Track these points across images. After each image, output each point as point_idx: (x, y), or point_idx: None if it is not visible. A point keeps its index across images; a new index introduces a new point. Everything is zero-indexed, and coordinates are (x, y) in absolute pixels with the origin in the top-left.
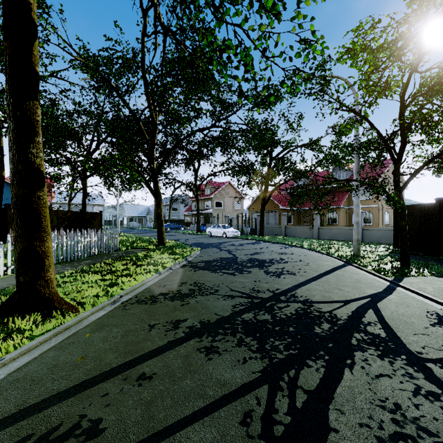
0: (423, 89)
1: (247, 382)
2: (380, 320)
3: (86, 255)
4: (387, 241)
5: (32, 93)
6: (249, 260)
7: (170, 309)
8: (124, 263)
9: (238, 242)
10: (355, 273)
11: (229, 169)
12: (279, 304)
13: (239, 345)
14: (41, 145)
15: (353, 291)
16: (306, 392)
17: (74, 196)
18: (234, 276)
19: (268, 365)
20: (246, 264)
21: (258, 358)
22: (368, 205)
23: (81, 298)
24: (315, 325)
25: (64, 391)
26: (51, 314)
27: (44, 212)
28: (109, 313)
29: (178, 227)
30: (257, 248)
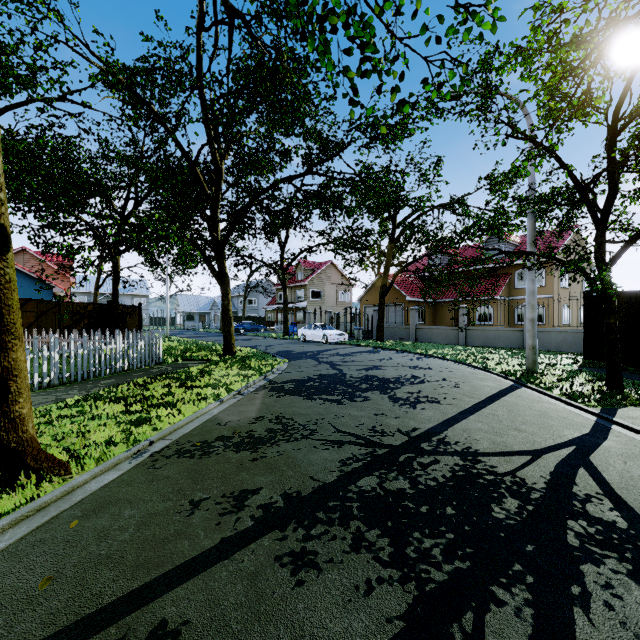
0: None
1: None
2: (605, 490)
3: (108, 370)
4: (571, 348)
5: None
6: (364, 379)
7: (232, 467)
8: (167, 383)
9: (345, 350)
10: (535, 400)
11: (331, 241)
12: (422, 459)
13: (355, 549)
14: (2, 178)
15: (541, 433)
16: None
17: (103, 282)
18: (341, 406)
19: (416, 599)
20: (360, 384)
21: (395, 582)
22: (538, 296)
23: (82, 447)
24: (491, 502)
25: None
26: (18, 480)
27: (7, 297)
28: (125, 477)
29: (257, 328)
30: (374, 360)
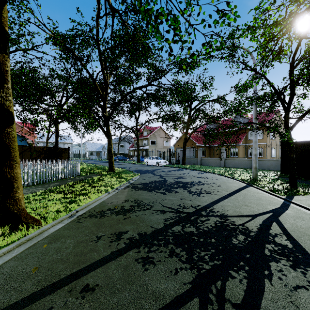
0: (308, 53)
1: (179, 294)
2: (284, 232)
3: (55, 178)
4: (275, 168)
5: (2, 48)
6: (176, 182)
7: (115, 222)
8: (83, 185)
9: (167, 169)
10: (256, 192)
11: (160, 117)
12: (201, 218)
13: (170, 256)
14: (11, 90)
15: (257, 207)
16: (234, 305)
17: (50, 136)
18: (165, 195)
19: (197, 276)
20: (174, 185)
21: (188, 269)
22: (260, 143)
23: (45, 213)
24: (232, 237)
25: (13, 304)
26: (18, 227)
27: (13, 144)
28: (66, 226)
29: (124, 158)
30: (181, 174)
